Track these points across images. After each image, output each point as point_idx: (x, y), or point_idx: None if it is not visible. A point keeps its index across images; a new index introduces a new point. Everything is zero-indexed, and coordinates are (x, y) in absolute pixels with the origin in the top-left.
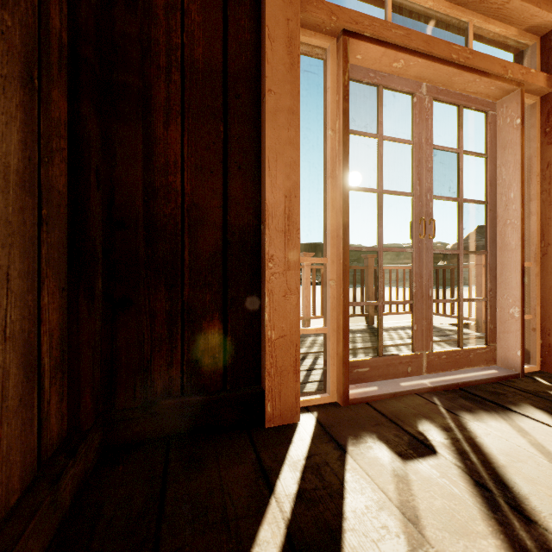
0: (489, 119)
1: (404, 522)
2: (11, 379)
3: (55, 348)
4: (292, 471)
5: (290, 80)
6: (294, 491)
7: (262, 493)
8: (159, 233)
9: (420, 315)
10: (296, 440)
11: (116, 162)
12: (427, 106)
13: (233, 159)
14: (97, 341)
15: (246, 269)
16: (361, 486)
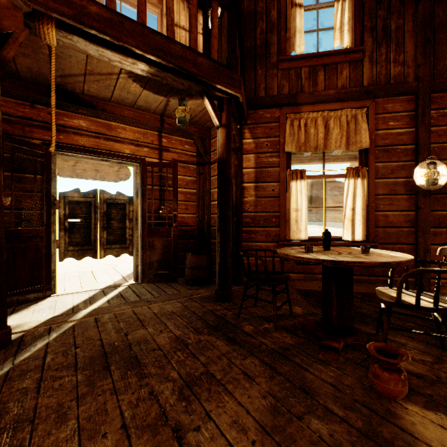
0: None
1: None
2: None
3: None
4: None
5: None
6: None
7: None
8: None
9: None
10: None
11: None
12: None
13: None
14: None
15: None
16: None
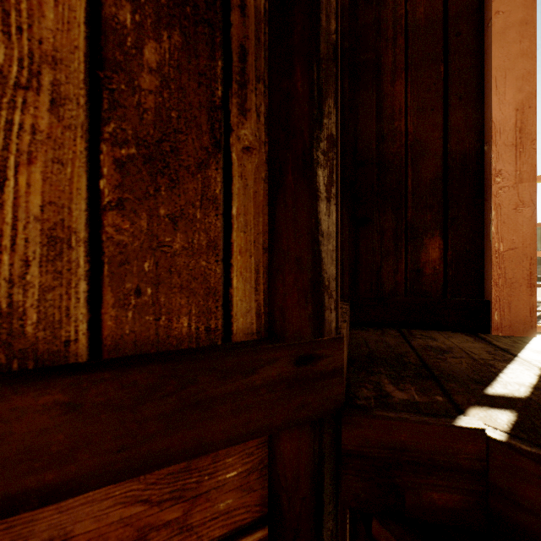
0: None
1: None
2: None
3: None
4: (536, 353)
5: None
6: None
7: (504, 355)
8: (387, 168)
9: None
10: (534, 343)
11: (358, 120)
12: None
13: (453, 93)
14: (348, 245)
15: (466, 190)
16: None
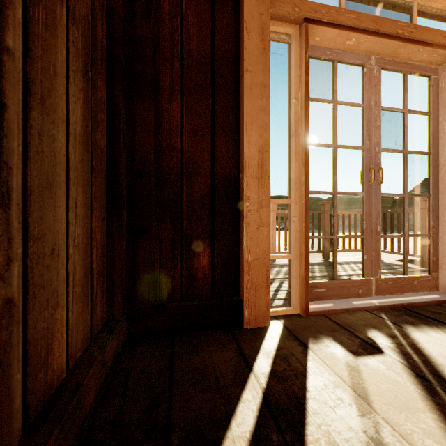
0: (432, 82)
1: (355, 396)
2: (77, 274)
3: (99, 259)
4: (266, 358)
5: (262, 61)
6: (268, 370)
7: (243, 370)
8: (165, 180)
9: (369, 247)
10: (267, 338)
11: (136, 129)
12: (375, 75)
13: (218, 124)
14: (124, 257)
15: (228, 208)
16: (320, 371)
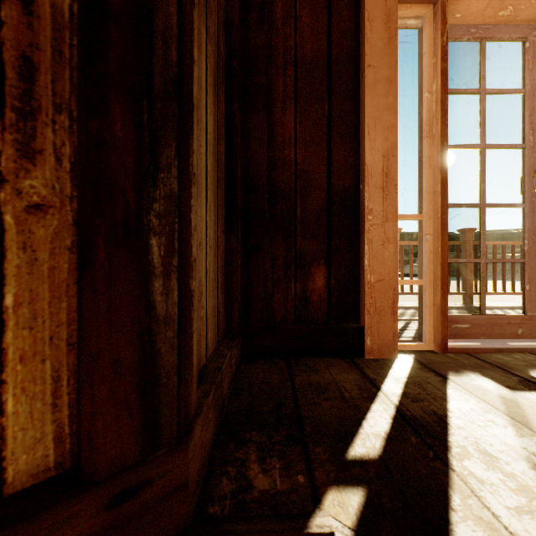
0: None
1: (511, 421)
2: (211, 274)
3: (221, 269)
4: (395, 382)
5: (387, 53)
6: (399, 392)
7: (370, 389)
8: (278, 196)
9: (534, 274)
10: (395, 367)
11: (250, 143)
12: None
13: (335, 131)
14: (239, 273)
15: (346, 223)
16: (465, 398)
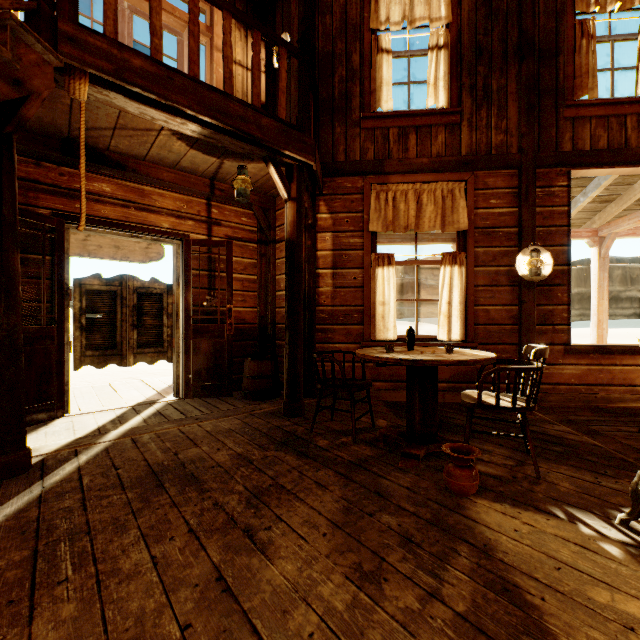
0: (178, 41)
1: None
2: None
3: None
4: None
5: None
6: None
7: None
8: None
9: None
10: None
11: None
12: (129, 16)
13: None
14: None
15: None
16: None
